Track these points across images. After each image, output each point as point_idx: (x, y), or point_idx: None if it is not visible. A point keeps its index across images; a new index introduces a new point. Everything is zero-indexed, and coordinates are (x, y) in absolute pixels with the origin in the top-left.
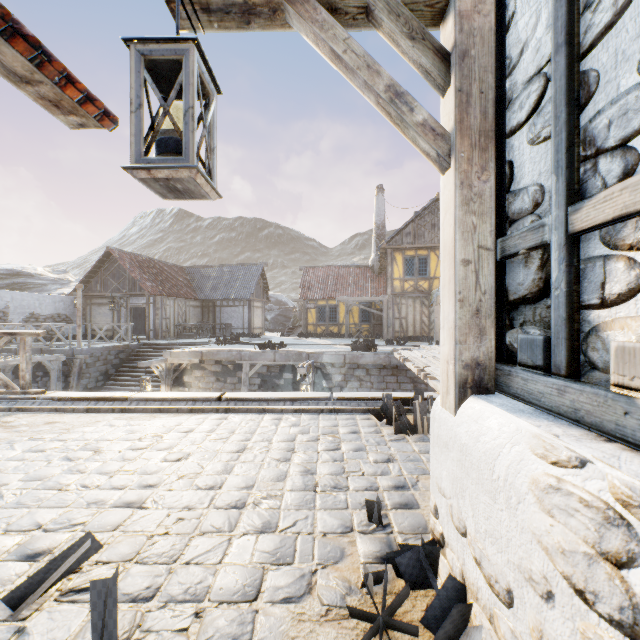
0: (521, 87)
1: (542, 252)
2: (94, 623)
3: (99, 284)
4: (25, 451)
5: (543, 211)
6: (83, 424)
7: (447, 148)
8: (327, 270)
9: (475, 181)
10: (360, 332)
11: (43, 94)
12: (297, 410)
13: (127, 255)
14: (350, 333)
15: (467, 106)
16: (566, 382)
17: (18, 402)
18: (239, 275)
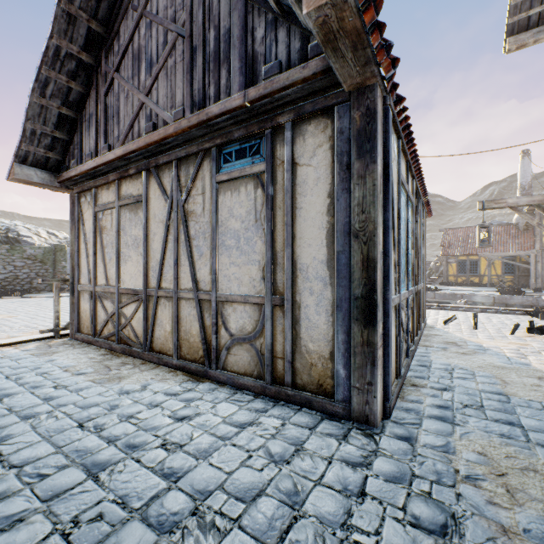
0: None
1: None
2: (473, 320)
3: None
4: None
5: None
6: None
7: None
8: (466, 230)
9: None
10: (502, 282)
11: None
12: (482, 311)
13: None
14: (491, 283)
15: None
16: None
17: None
18: None
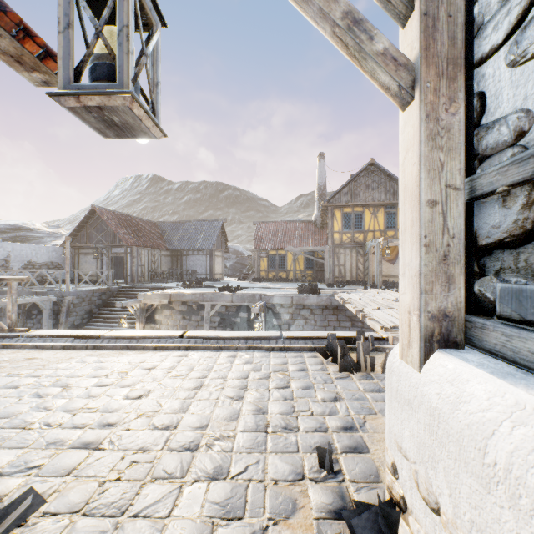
0: (497, 6)
1: (530, 188)
2: None
3: (85, 237)
4: (0, 387)
5: (531, 140)
6: (58, 360)
7: (410, 79)
8: (277, 225)
9: (442, 114)
10: (305, 277)
11: (4, 49)
12: (250, 348)
13: (109, 212)
14: (296, 278)
15: (433, 31)
16: None
17: (4, 339)
18: (203, 229)
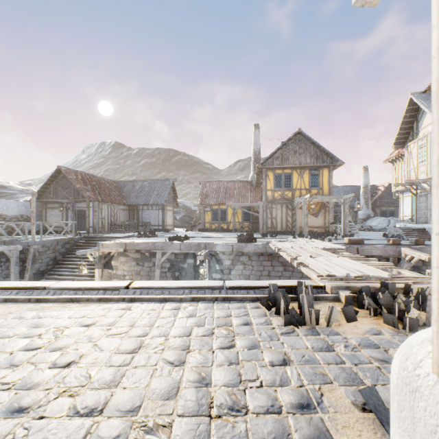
0: None
1: None
2: None
3: (52, 193)
4: None
5: None
6: None
7: None
8: (219, 184)
9: None
10: (243, 228)
11: None
12: (194, 299)
13: (73, 172)
14: (235, 229)
15: None
16: None
17: None
18: (156, 187)
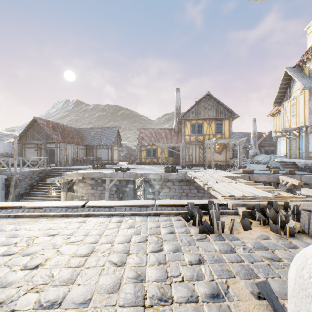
0: None
1: None
2: None
3: (29, 136)
4: None
5: None
6: None
7: None
8: (151, 130)
9: None
10: (168, 162)
11: None
12: (133, 214)
13: (45, 121)
14: (163, 162)
15: None
16: None
17: None
18: (106, 132)
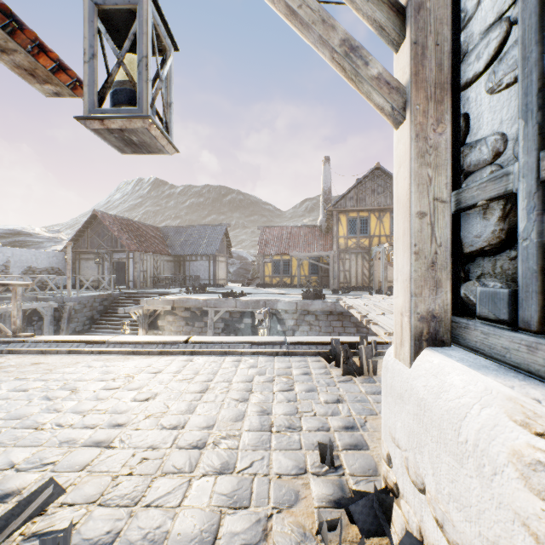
0: (478, 37)
1: (504, 202)
2: None
3: (86, 242)
4: (10, 390)
5: (505, 160)
6: (64, 365)
7: (402, 101)
8: (281, 229)
9: (430, 133)
10: (310, 283)
11: (18, 63)
12: (255, 353)
13: (110, 217)
14: (301, 284)
15: (422, 58)
16: (539, 339)
17: (9, 345)
18: (206, 234)
